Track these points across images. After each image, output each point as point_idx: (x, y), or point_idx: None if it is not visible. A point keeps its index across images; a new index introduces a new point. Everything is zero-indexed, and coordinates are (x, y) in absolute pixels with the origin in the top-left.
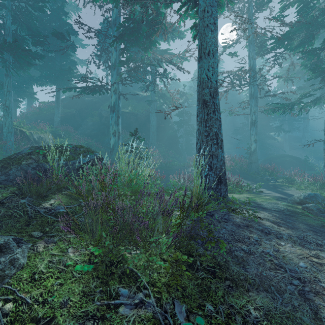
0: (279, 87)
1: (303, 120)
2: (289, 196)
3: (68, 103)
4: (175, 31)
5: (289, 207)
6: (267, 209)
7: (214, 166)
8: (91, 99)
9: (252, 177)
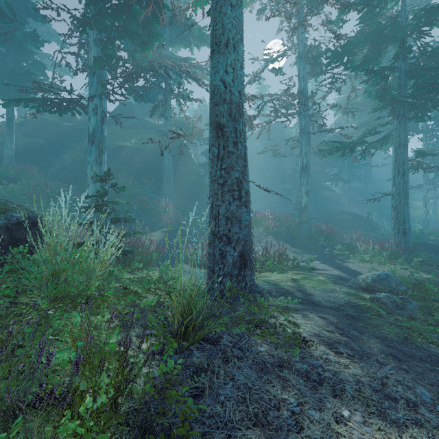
0: (337, 124)
1: (365, 167)
2: (351, 273)
3: (32, 128)
4: (201, 33)
5: (352, 299)
6: (320, 305)
7: (234, 236)
8: (73, 125)
9: (302, 244)
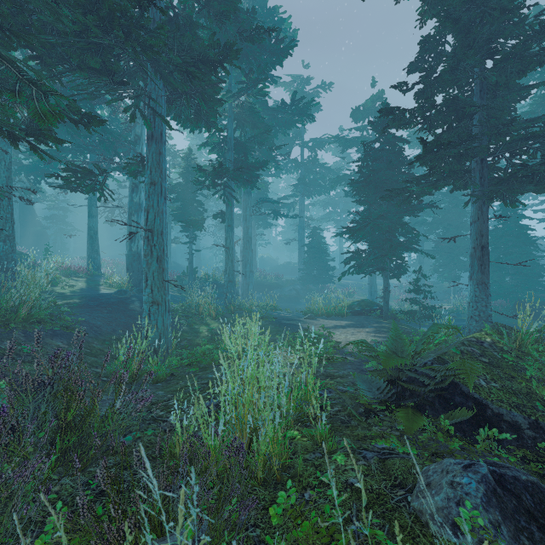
0: None
1: None
2: None
3: None
4: None
5: None
6: None
7: (96, 262)
8: None
9: None
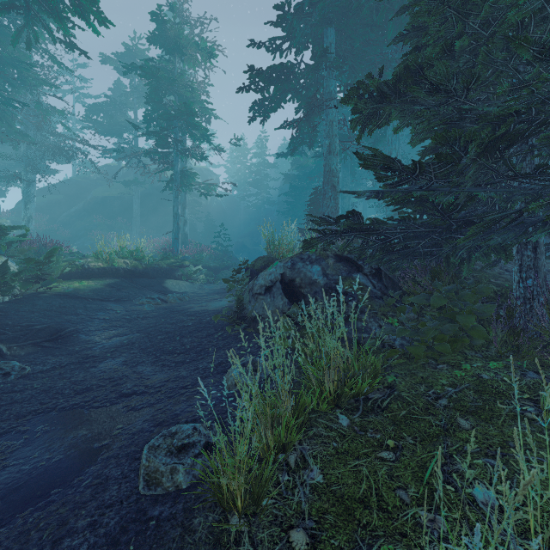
0: None
1: None
2: None
3: (59, 188)
4: None
5: None
6: None
7: None
8: (91, 182)
9: None
